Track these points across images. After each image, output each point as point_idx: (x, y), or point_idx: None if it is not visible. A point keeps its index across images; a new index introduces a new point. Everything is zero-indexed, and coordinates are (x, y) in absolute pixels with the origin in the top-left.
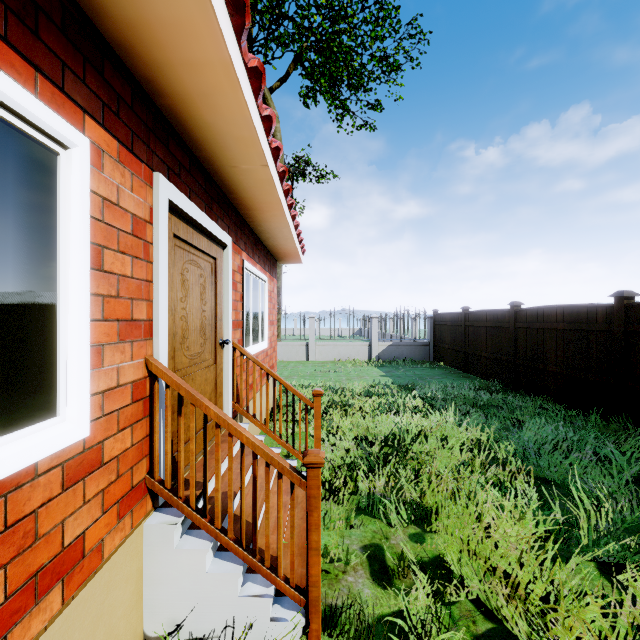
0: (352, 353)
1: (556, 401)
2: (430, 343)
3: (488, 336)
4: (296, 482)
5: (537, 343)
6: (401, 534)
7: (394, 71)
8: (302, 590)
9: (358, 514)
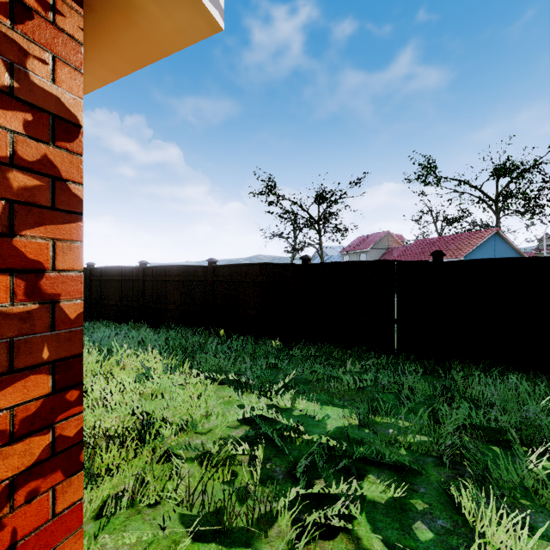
0: None
1: (115, 321)
2: None
3: None
4: None
5: (104, 288)
6: None
7: None
8: None
9: None
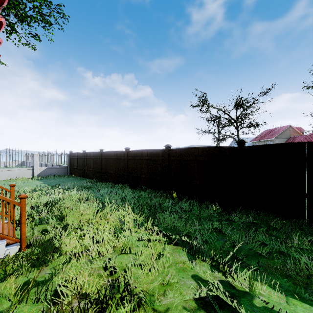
0: (20, 174)
1: (113, 182)
2: (68, 166)
3: (92, 162)
4: (16, 204)
5: (108, 164)
6: (54, 222)
7: (48, 24)
8: (18, 238)
9: (35, 225)
